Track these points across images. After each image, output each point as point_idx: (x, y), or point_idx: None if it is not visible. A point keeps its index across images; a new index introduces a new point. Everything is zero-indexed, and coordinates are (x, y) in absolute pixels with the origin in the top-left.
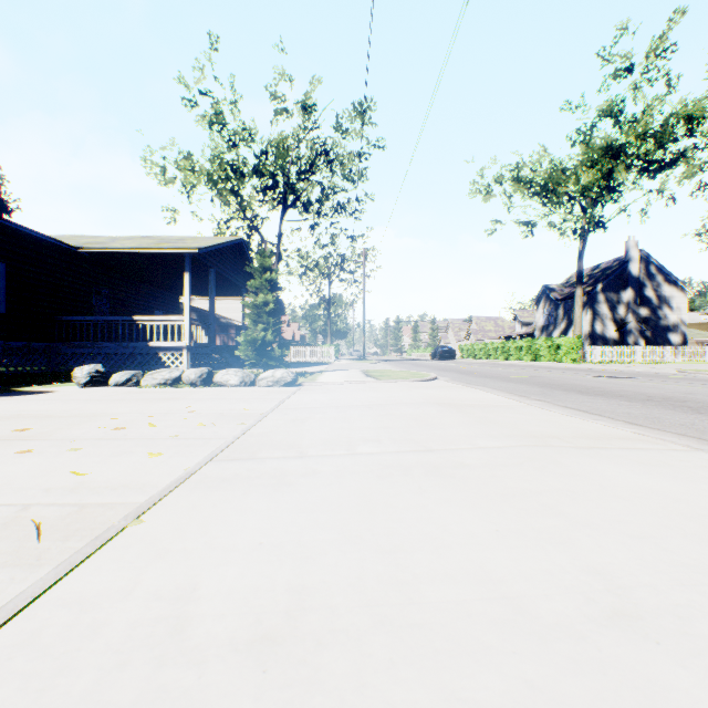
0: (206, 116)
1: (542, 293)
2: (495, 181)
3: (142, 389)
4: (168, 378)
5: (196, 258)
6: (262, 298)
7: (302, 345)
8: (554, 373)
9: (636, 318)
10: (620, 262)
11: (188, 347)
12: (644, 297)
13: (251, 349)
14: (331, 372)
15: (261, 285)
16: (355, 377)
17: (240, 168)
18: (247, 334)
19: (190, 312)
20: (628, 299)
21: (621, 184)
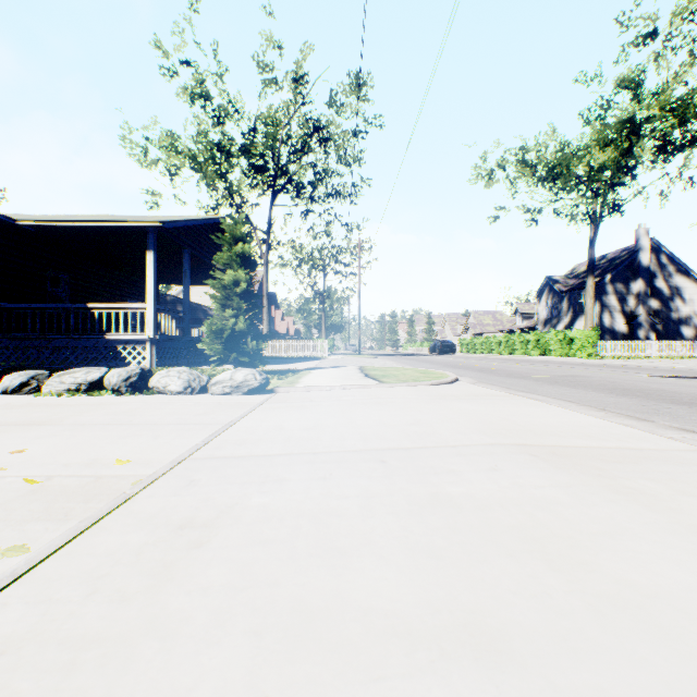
0: (187, 88)
1: (545, 285)
2: (497, 167)
3: (32, 400)
4: (81, 382)
5: (164, 235)
6: (232, 276)
7: (296, 339)
8: (592, 371)
9: (647, 310)
10: (629, 252)
11: (152, 340)
12: (655, 288)
13: (220, 341)
14: (321, 370)
15: (231, 260)
16: (351, 378)
17: (226, 147)
18: (212, 322)
19: (155, 298)
20: (639, 290)
21: (639, 163)
